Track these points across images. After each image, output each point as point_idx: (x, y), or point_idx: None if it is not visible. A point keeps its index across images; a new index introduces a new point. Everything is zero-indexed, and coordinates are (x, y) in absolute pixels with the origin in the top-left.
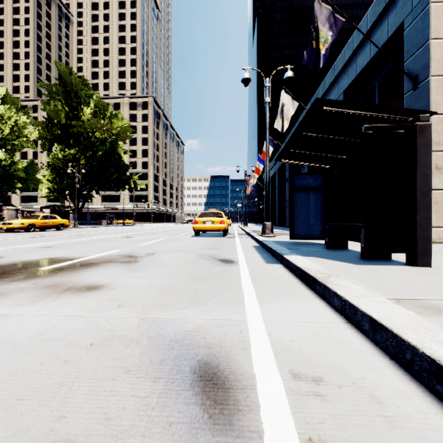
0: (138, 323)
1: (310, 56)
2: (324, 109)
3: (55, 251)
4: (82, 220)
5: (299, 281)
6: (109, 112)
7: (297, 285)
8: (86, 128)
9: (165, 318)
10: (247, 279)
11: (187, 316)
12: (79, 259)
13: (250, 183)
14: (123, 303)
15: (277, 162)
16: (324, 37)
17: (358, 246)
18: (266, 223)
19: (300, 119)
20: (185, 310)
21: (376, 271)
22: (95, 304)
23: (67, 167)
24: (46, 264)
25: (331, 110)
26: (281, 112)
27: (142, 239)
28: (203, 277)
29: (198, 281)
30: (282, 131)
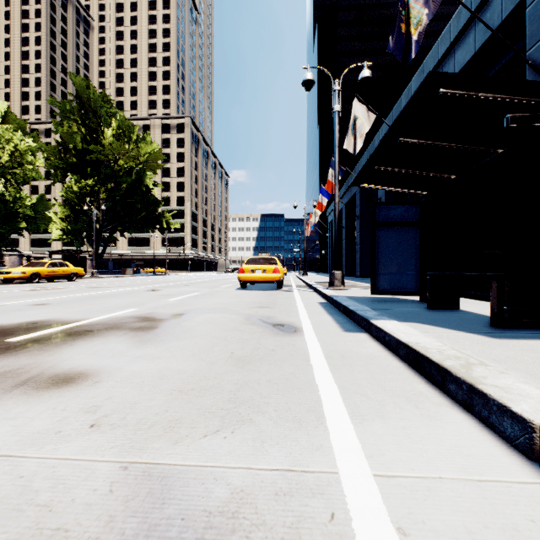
0: (110, 482)
1: (397, 44)
2: (442, 92)
3: (48, 311)
4: (102, 268)
5: (406, 367)
6: (135, 134)
7: (408, 376)
8: (107, 154)
9: (171, 466)
10: (321, 363)
11: (217, 459)
12: (74, 323)
13: (310, 222)
14: (102, 418)
15: (344, 195)
16: (416, 16)
17: (469, 304)
18: (335, 272)
19: (375, 139)
20: (214, 439)
21: (539, 352)
22: (49, 422)
23: (84, 202)
24: (21, 331)
25: (452, 93)
26: (353, 127)
27: (171, 293)
28: (250, 358)
29: (241, 366)
30: (354, 153)
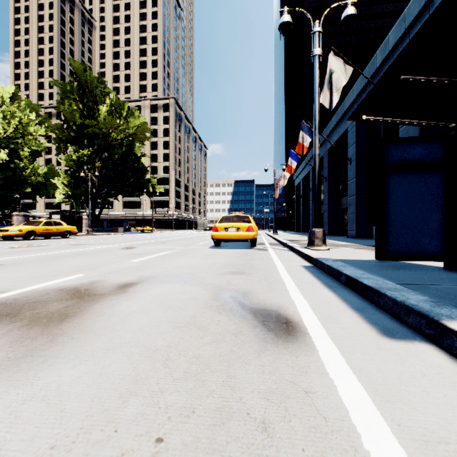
0: None
1: None
2: None
3: None
4: (98, 227)
5: None
6: (124, 110)
7: None
8: (101, 128)
9: None
10: None
11: None
12: None
13: (279, 185)
14: None
15: (311, 159)
16: None
17: None
18: (316, 230)
19: (345, 101)
20: None
21: None
22: None
23: (82, 170)
24: None
25: None
26: (329, 82)
27: (142, 252)
28: None
29: None
30: (329, 108)
